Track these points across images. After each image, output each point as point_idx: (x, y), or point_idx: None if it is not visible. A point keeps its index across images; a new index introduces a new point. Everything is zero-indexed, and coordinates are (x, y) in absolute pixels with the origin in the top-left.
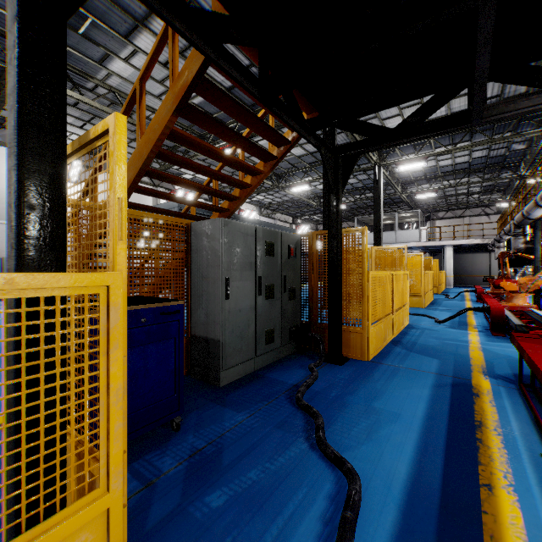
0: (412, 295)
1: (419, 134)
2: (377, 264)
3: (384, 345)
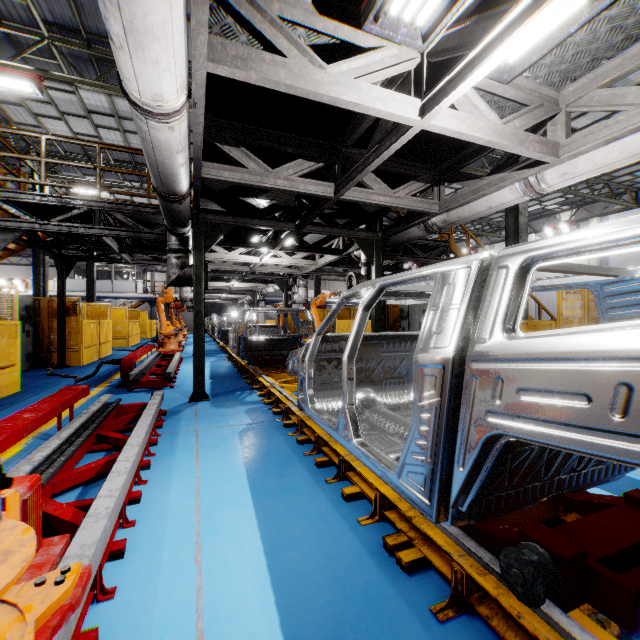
0: (120, 338)
1: (108, 261)
2: (89, 315)
3: (92, 361)
